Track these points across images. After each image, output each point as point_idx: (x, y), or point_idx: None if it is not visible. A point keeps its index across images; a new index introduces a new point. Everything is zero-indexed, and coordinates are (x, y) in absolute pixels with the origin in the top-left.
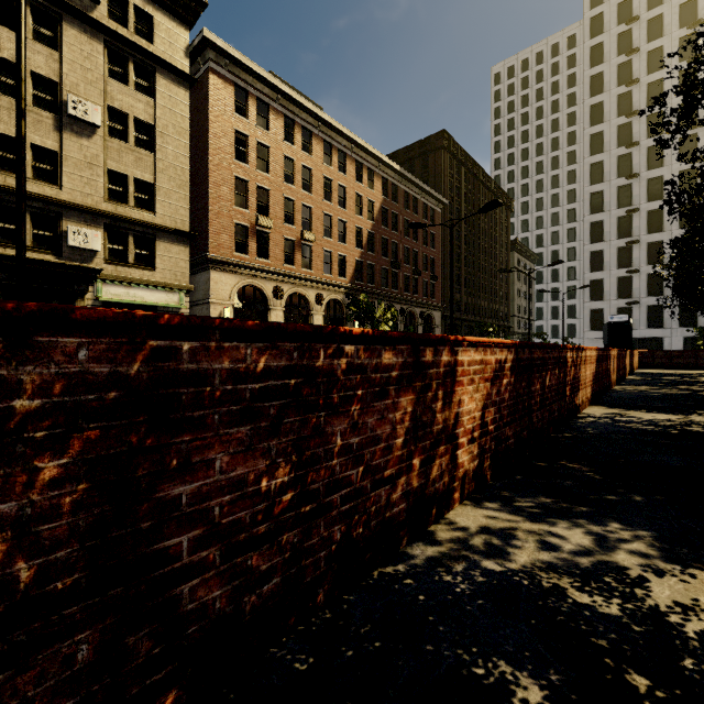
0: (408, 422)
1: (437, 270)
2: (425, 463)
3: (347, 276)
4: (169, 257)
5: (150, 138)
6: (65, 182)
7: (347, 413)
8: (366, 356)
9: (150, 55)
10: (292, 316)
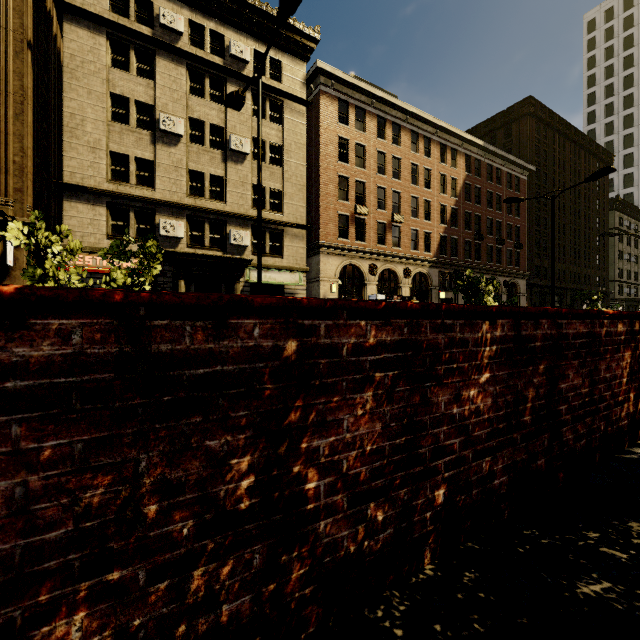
0: (628, 369)
1: (522, 238)
2: (635, 398)
3: (431, 251)
4: (292, 247)
5: (279, 155)
6: (228, 198)
7: (605, 359)
8: (611, 327)
9: (280, 92)
10: (383, 289)
